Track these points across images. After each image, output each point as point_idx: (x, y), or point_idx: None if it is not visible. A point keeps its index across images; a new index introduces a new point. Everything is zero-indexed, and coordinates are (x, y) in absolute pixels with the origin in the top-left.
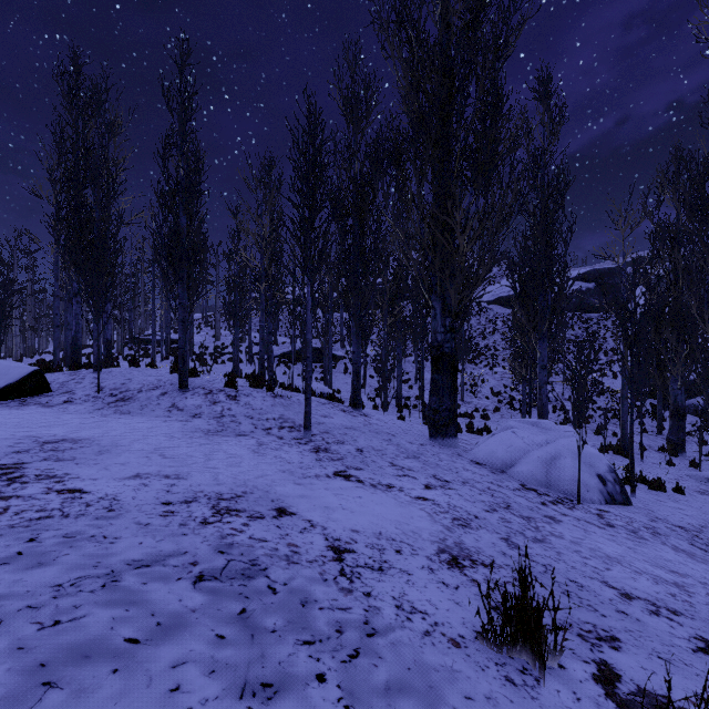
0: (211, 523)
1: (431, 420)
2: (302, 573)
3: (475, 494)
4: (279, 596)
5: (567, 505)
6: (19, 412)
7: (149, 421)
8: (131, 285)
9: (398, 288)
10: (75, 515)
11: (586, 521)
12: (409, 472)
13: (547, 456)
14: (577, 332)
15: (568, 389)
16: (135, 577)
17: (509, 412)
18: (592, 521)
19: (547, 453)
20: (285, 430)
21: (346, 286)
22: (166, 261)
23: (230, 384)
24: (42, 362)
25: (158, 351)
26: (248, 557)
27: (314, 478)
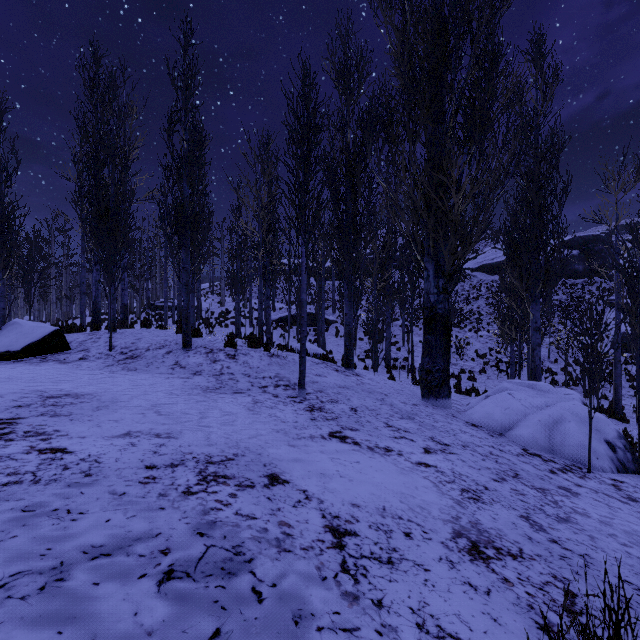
0: (194, 493)
1: (424, 380)
2: (296, 567)
3: (479, 460)
4: (265, 606)
5: (578, 474)
6: (37, 368)
7: (152, 378)
8: (148, 258)
9: (387, 255)
10: (47, 481)
11: (605, 493)
12: (405, 434)
13: (549, 420)
14: (561, 297)
15: (554, 352)
16: (87, 573)
17: (495, 374)
18: (610, 493)
19: (549, 417)
20: (280, 388)
21: (338, 251)
22: (171, 229)
23: (230, 344)
24: (66, 324)
25: (171, 316)
26: (232, 542)
27: (308, 439)
